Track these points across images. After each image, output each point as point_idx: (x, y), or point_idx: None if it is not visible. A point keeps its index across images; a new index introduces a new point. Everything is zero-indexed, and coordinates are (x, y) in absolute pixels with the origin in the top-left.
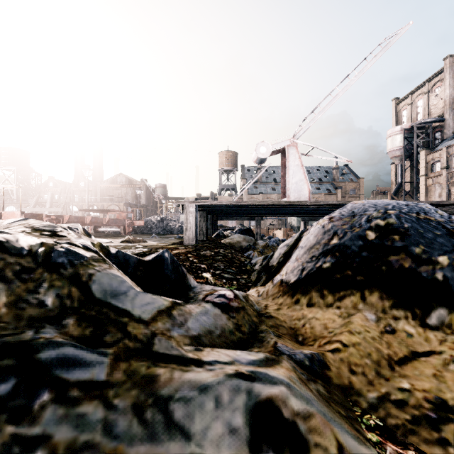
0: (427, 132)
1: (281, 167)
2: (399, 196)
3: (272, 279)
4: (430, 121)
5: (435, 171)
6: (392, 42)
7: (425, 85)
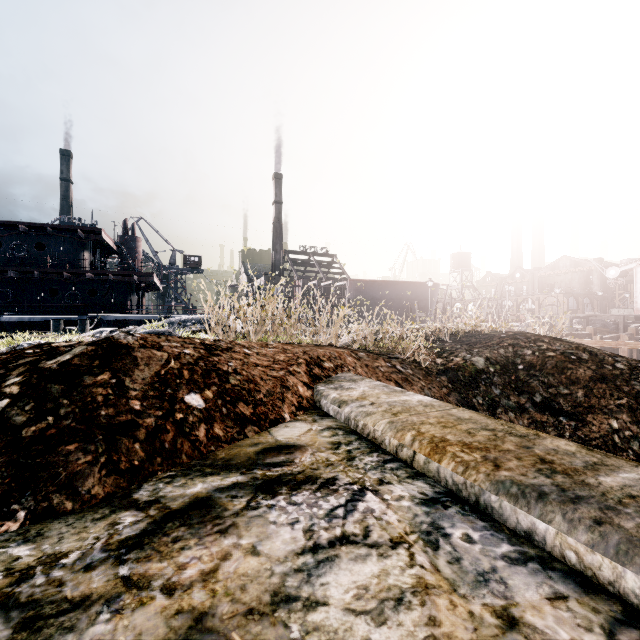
0: None
1: None
2: None
3: None
4: None
5: None
6: None
7: None
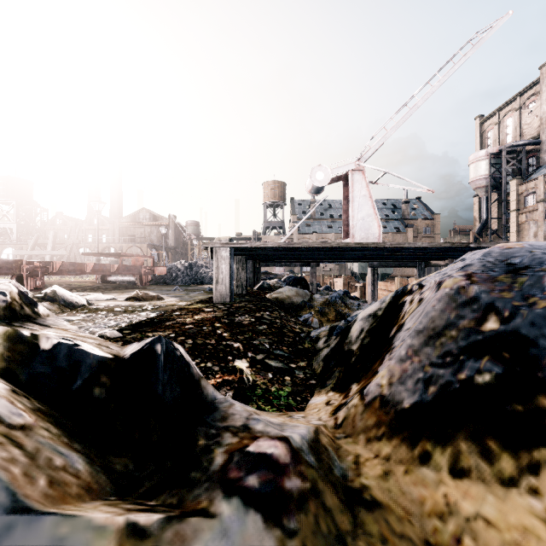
0: (519, 157)
1: (342, 198)
2: (483, 236)
3: (354, 381)
4: (522, 144)
5: (530, 205)
6: (486, 37)
7: (517, 100)
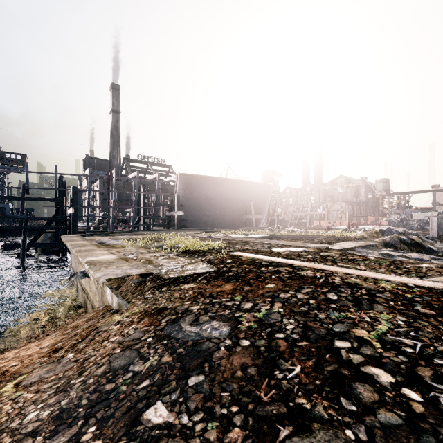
0: None
1: None
2: None
3: None
4: None
5: None
6: None
7: None
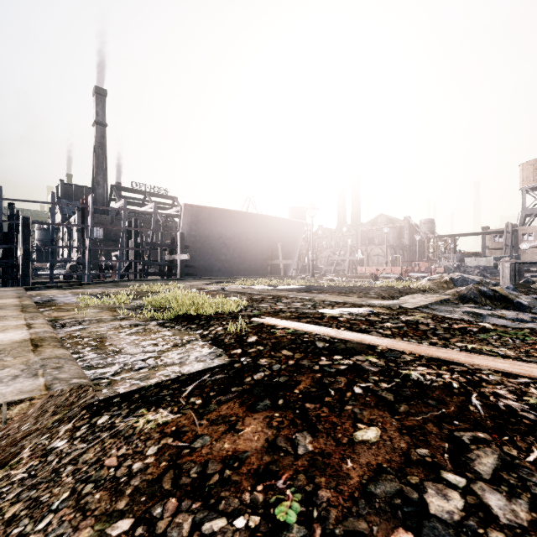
0: None
1: None
2: None
3: None
4: None
5: None
6: None
7: None
